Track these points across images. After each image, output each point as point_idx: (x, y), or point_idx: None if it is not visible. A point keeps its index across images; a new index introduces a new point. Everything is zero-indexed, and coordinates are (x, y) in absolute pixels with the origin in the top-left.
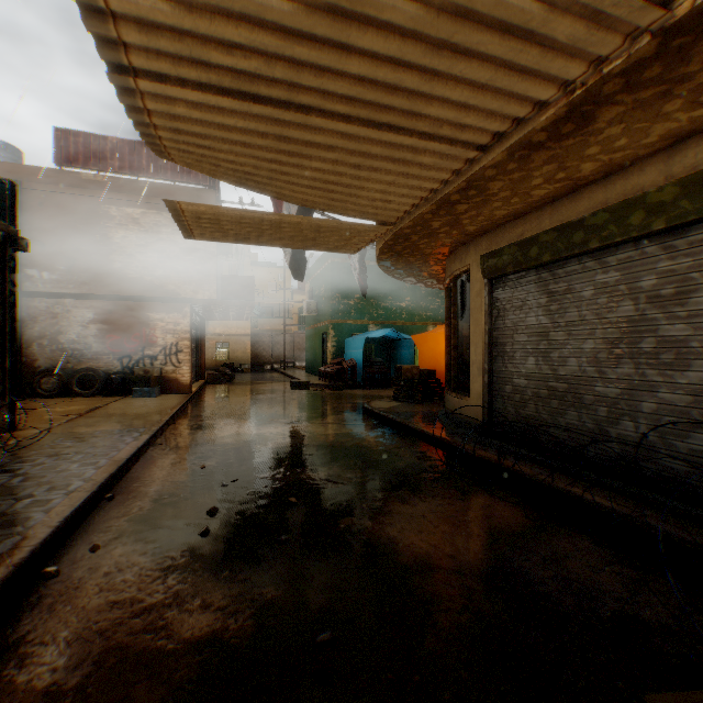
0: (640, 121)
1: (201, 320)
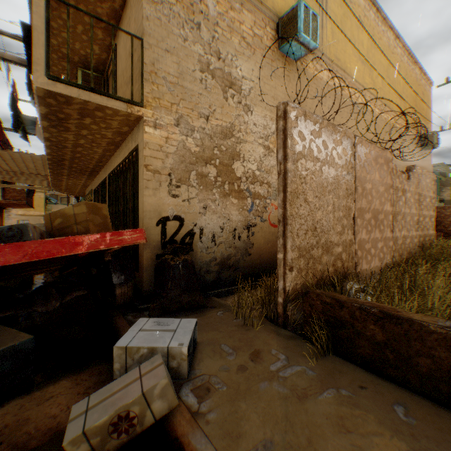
0: (74, 180)
1: (1, 208)
